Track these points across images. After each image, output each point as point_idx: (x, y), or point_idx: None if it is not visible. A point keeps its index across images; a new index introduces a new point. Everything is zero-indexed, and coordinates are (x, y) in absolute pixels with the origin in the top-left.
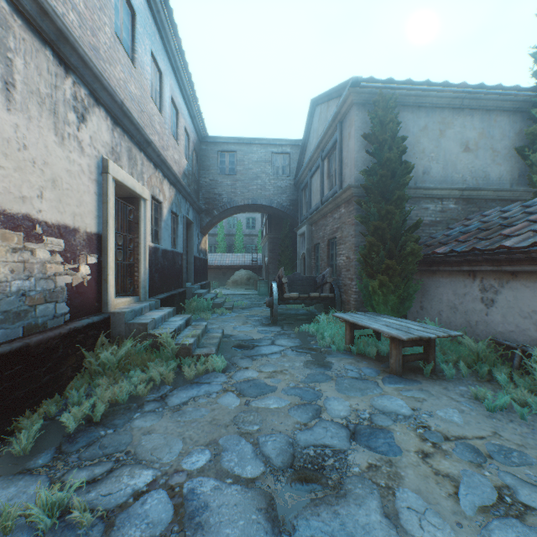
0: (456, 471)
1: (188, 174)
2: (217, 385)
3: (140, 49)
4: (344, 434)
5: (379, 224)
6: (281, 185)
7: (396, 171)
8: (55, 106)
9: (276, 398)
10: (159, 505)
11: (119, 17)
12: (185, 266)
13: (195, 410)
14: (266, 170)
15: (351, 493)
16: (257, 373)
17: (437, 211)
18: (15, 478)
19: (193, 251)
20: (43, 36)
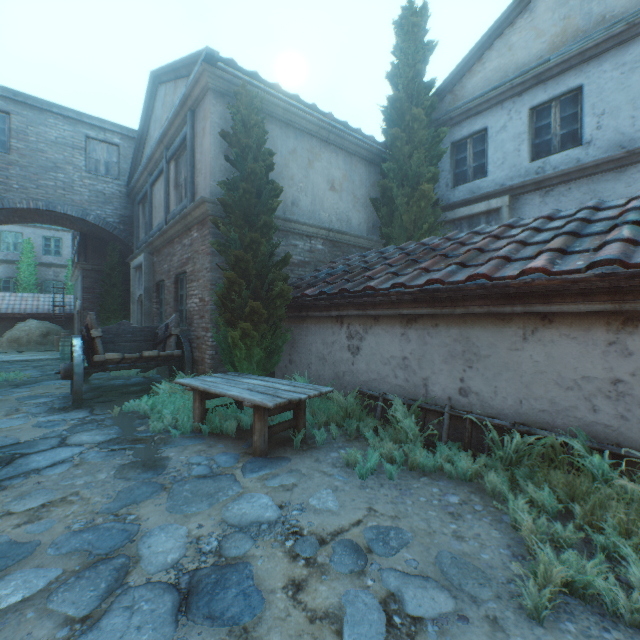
0: (337, 598)
1: None
2: None
3: None
4: (168, 606)
5: (242, 254)
6: (104, 190)
7: (263, 191)
8: None
9: (27, 573)
10: None
11: None
12: None
13: None
14: (75, 161)
15: None
16: None
17: (306, 250)
18: None
19: None
20: None
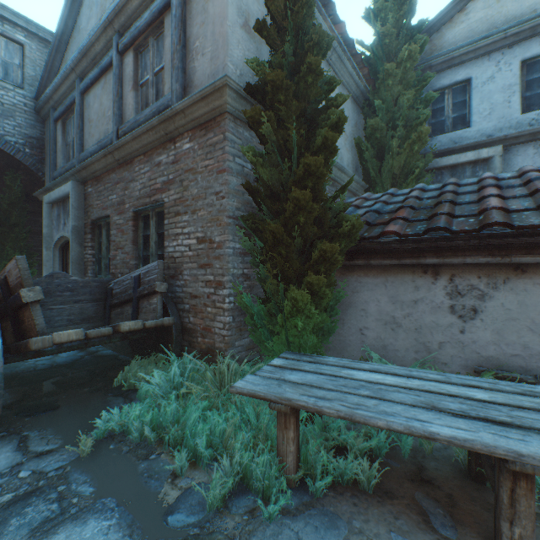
0: None
1: None
2: None
3: None
4: None
5: (318, 164)
6: (1, 99)
7: None
8: None
9: None
10: None
11: None
12: None
13: None
14: None
15: None
16: None
17: None
18: None
19: None
20: None
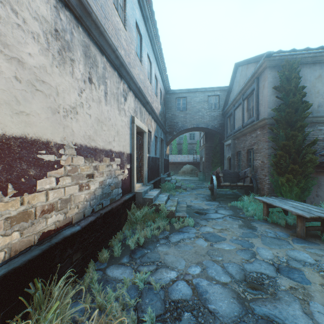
0: None
1: (161, 113)
2: (192, 234)
3: (143, 54)
4: (272, 268)
5: (286, 143)
6: (213, 115)
7: (298, 108)
8: (118, 97)
9: (227, 244)
10: (184, 287)
11: (136, 42)
12: (160, 164)
13: (185, 246)
14: (204, 106)
15: (282, 299)
16: (212, 229)
17: None
18: (119, 266)
19: (163, 156)
20: (114, 67)
